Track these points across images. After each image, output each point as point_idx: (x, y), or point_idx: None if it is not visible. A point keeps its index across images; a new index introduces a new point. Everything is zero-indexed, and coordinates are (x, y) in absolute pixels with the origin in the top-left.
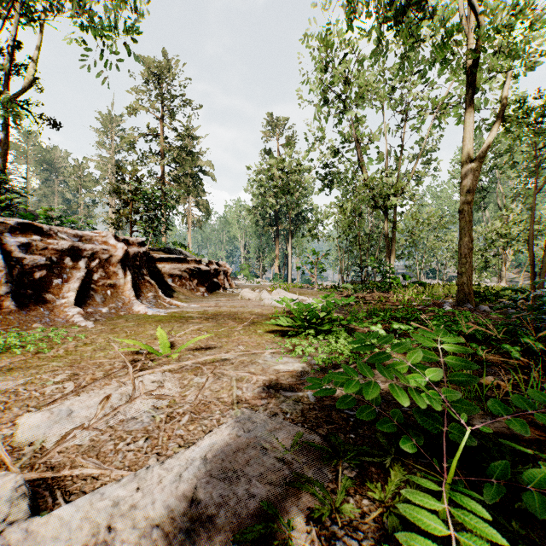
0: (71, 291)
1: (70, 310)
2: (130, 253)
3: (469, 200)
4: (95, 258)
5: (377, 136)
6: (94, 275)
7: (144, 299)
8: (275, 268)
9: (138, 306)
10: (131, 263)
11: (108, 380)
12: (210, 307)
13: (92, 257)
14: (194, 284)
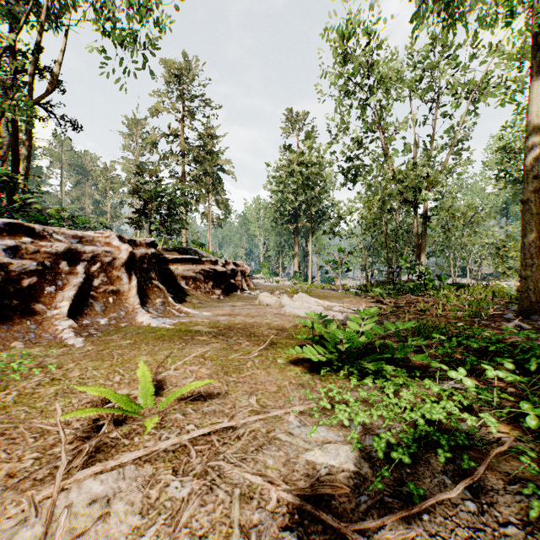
0: (64, 300)
1: (60, 323)
2: (137, 255)
3: (536, 188)
4: (97, 262)
5: (405, 125)
6: (94, 280)
7: (151, 306)
8: (295, 266)
9: (142, 316)
10: (138, 266)
11: (19, 493)
12: (223, 316)
13: (93, 260)
14: (209, 286)
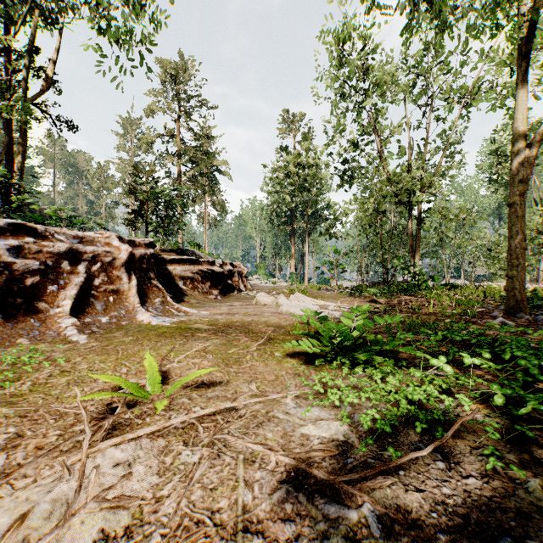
0: (67, 299)
1: (63, 321)
2: (136, 255)
3: (522, 192)
4: (97, 262)
5: (400, 128)
6: (95, 280)
7: (150, 305)
8: (291, 267)
9: (142, 315)
10: (137, 266)
11: (51, 459)
12: (221, 315)
13: (93, 260)
14: (206, 287)
